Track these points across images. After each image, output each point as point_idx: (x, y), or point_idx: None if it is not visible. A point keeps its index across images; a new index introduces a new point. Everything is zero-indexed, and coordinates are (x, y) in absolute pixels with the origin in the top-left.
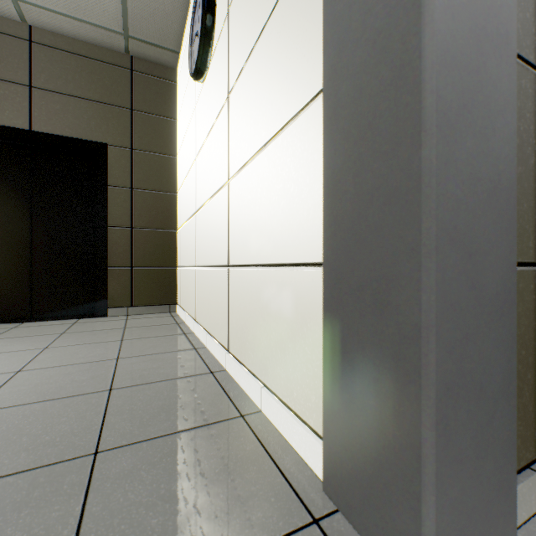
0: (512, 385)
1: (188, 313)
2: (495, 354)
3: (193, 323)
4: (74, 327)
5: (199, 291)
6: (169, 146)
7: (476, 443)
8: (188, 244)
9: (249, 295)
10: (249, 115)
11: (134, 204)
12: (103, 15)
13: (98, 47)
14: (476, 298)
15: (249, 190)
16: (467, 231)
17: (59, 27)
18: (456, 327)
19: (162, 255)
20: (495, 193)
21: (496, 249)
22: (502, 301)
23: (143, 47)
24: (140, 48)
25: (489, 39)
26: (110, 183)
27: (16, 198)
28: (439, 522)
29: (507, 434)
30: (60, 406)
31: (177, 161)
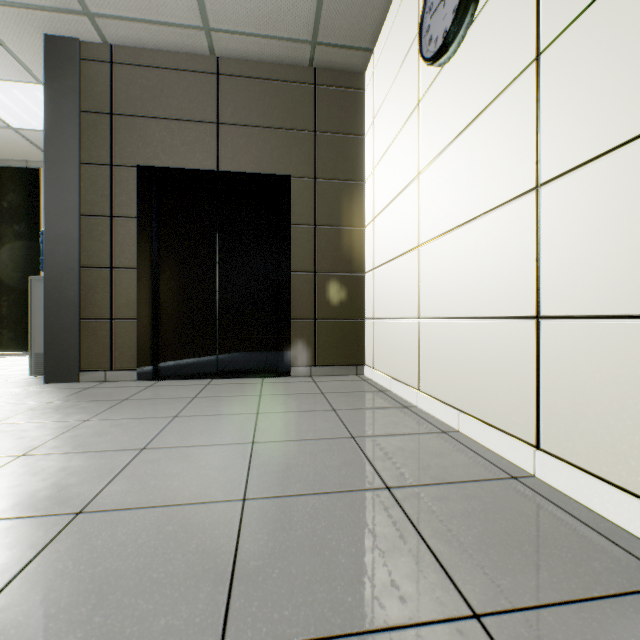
0: None
1: (394, 379)
2: None
3: (413, 393)
4: (266, 388)
5: (431, 351)
6: (355, 169)
7: None
8: (397, 289)
9: (635, 366)
10: (631, 63)
11: (317, 244)
12: (293, 23)
13: (280, 66)
14: None
15: (635, 189)
16: None
17: (244, 51)
18: None
19: (347, 305)
20: None
21: None
22: None
23: (330, 53)
24: (326, 56)
25: None
26: (293, 222)
27: (204, 245)
28: None
29: None
30: (343, 506)
31: (364, 187)
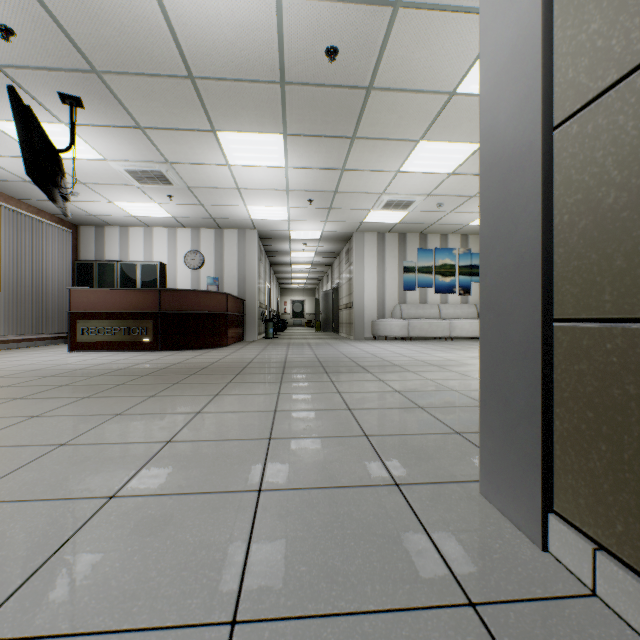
0: (536, 418)
1: None
2: (518, 384)
3: None
4: None
5: None
6: None
7: (502, 431)
8: None
9: None
10: None
11: None
12: None
13: None
14: (503, 342)
15: None
16: (497, 301)
17: None
18: (490, 355)
19: None
20: (518, 271)
21: (519, 310)
22: (525, 348)
23: None
24: None
25: (513, 169)
26: None
27: None
28: (481, 450)
29: (530, 451)
30: None
31: None
